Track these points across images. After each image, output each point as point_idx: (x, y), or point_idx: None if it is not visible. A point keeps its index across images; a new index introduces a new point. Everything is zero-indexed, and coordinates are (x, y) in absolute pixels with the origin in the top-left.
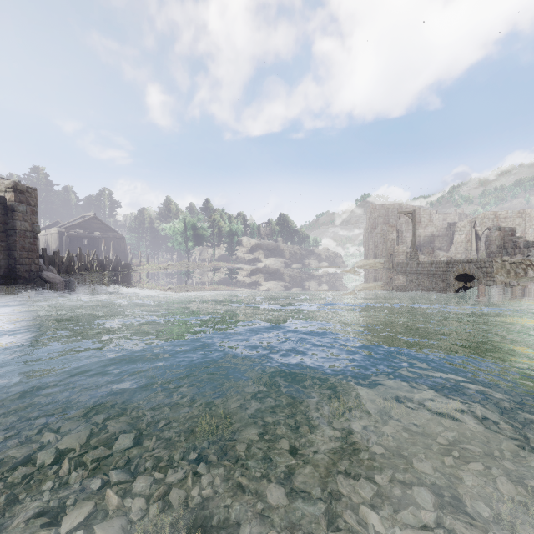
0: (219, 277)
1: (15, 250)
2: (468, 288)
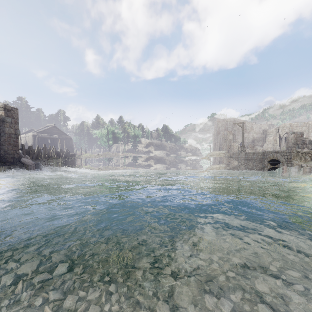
0: (128, 161)
1: (4, 145)
2: (276, 168)
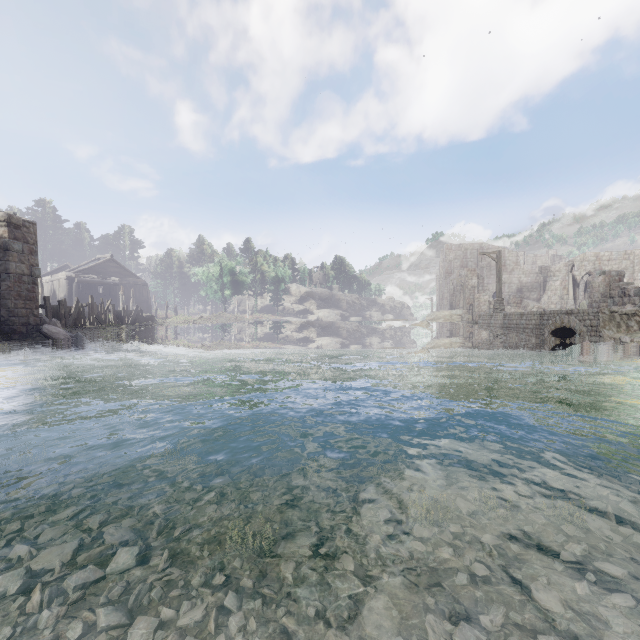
0: (262, 332)
1: (9, 299)
2: (567, 345)
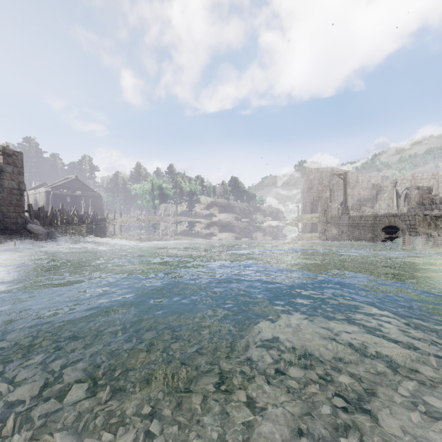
0: (181, 229)
1: (3, 205)
2: (393, 238)
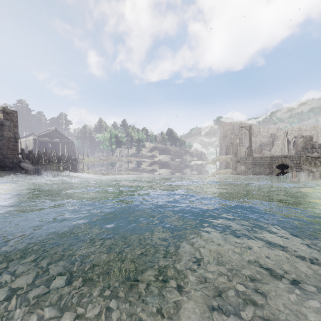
0: (131, 166)
1: (3, 149)
2: (285, 173)
